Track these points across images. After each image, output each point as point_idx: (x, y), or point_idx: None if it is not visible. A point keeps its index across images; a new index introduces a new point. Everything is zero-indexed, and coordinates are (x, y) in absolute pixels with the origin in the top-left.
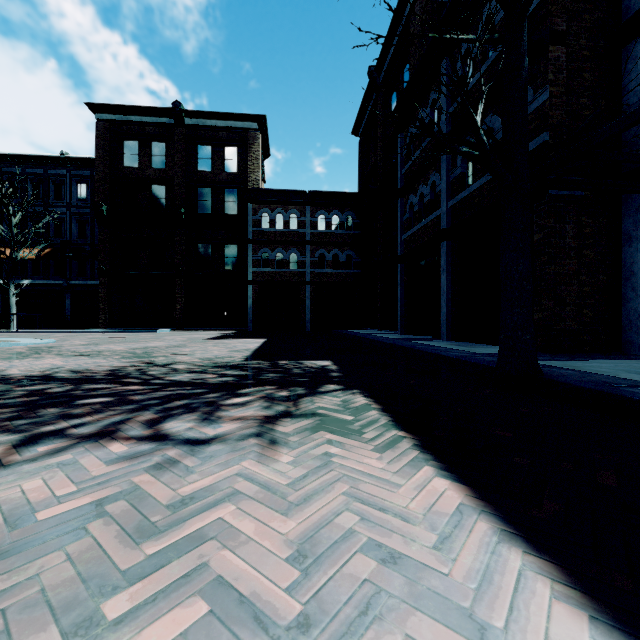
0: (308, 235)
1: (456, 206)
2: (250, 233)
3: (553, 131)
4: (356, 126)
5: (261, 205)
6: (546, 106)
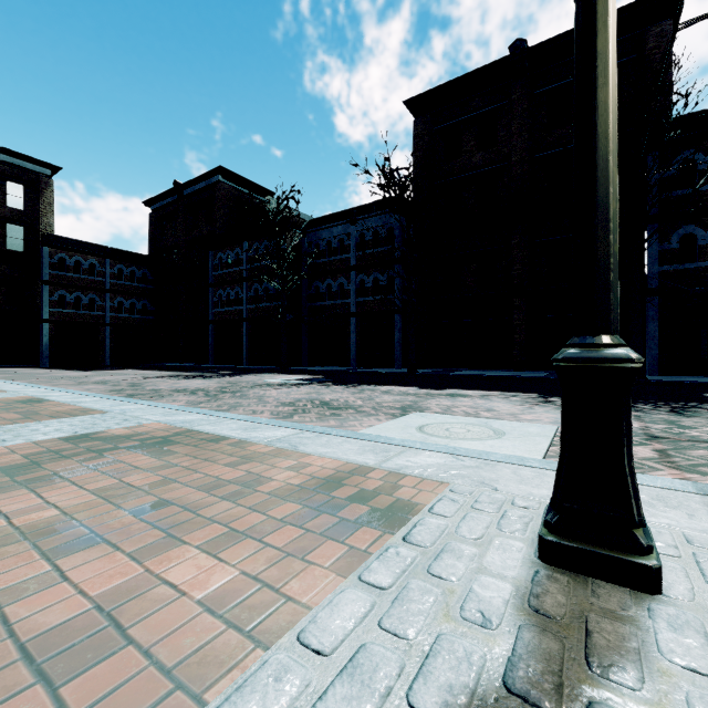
0: (108, 284)
1: (251, 308)
2: (46, 275)
3: (287, 301)
4: (149, 201)
5: (58, 250)
6: (285, 293)
